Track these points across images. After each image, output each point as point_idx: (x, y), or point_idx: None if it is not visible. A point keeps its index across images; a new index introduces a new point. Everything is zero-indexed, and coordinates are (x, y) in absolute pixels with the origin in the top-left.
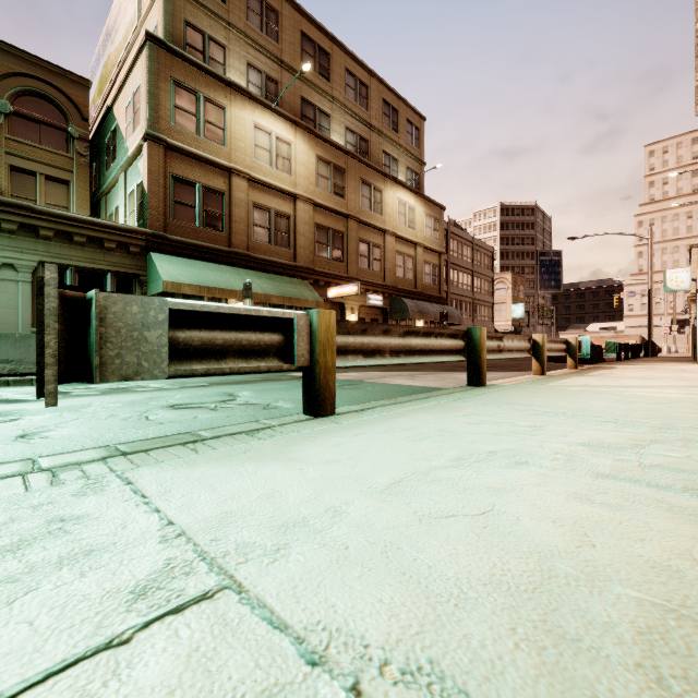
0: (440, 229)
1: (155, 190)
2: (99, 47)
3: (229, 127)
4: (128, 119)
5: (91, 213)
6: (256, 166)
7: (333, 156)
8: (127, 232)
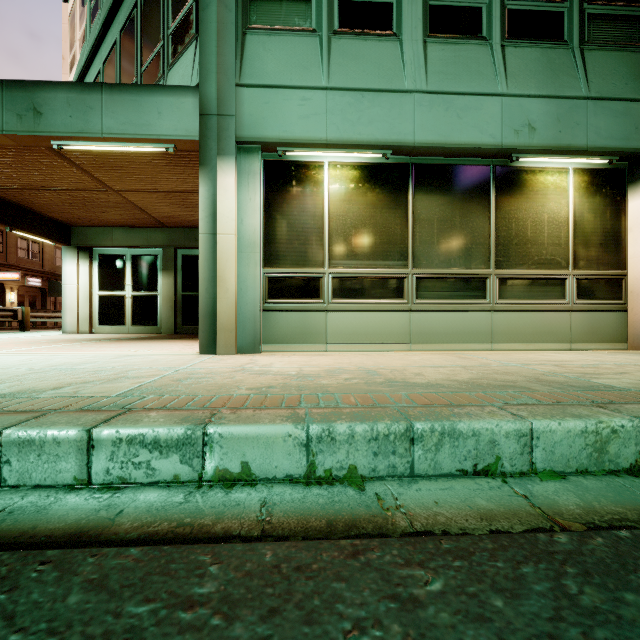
0: None
1: None
2: None
3: None
4: None
5: None
6: None
7: None
8: None
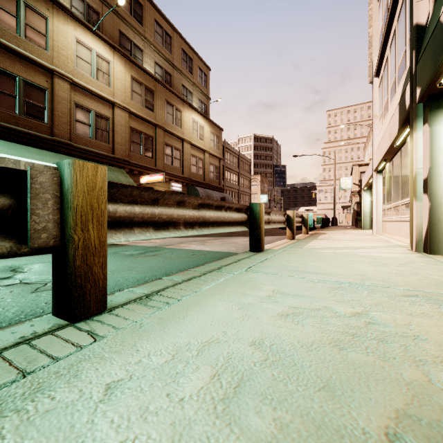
0: (220, 143)
1: None
2: None
3: (51, 35)
4: None
5: None
6: (78, 73)
7: (144, 79)
8: None
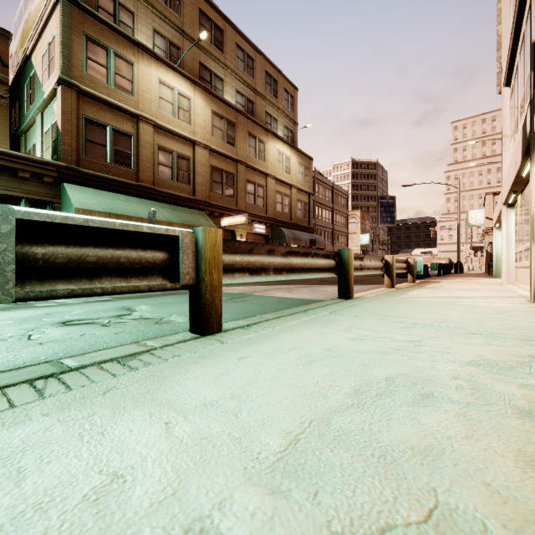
0: (309, 175)
1: (68, 128)
2: (21, 6)
3: (137, 80)
4: (44, 66)
5: (12, 148)
6: (161, 115)
7: (225, 112)
8: (40, 164)
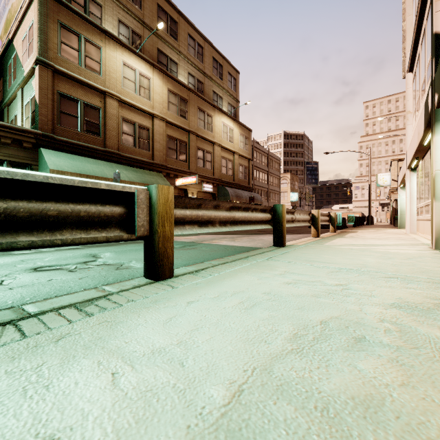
0: (249, 144)
1: (44, 102)
2: None
3: (104, 62)
4: (24, 49)
5: None
6: (125, 92)
7: (179, 90)
8: (20, 132)
